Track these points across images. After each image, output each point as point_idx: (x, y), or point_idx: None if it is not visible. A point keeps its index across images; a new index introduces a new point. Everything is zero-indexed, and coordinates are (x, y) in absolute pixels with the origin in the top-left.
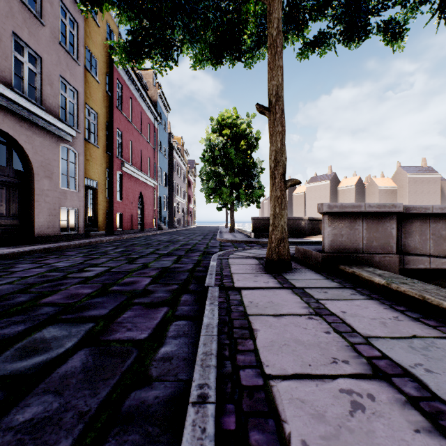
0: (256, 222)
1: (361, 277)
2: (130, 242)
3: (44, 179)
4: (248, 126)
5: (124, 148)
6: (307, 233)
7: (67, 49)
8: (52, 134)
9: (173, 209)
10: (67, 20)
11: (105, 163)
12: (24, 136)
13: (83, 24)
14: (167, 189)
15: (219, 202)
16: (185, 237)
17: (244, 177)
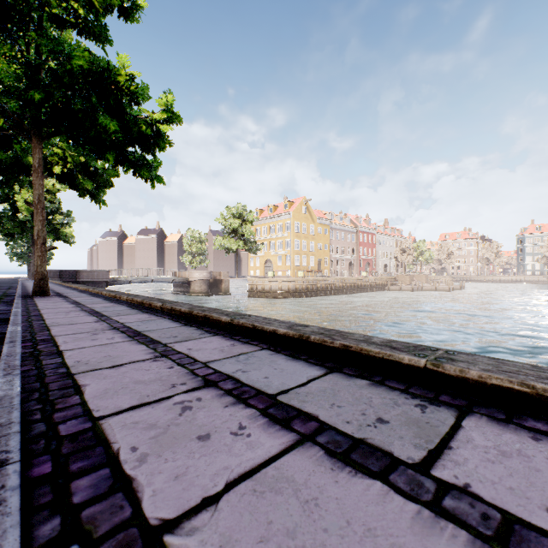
0: None
1: None
2: None
3: None
4: None
5: None
6: None
7: None
8: None
9: None
10: None
11: None
12: None
13: None
14: None
15: (20, 261)
16: None
17: None
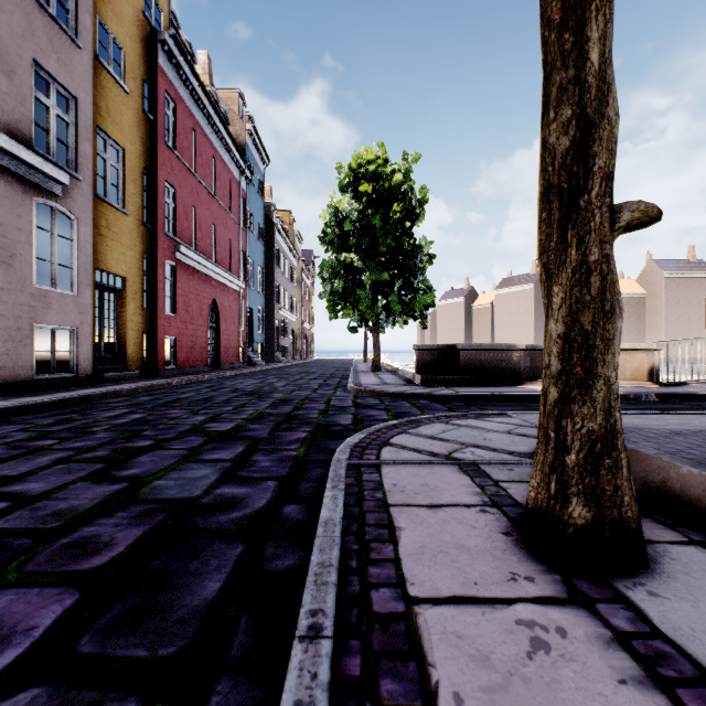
0: (424, 354)
1: None
2: (174, 396)
3: None
4: (406, 177)
5: (180, 219)
6: (523, 374)
7: (49, 9)
8: (12, 175)
9: (274, 330)
10: None
11: (141, 244)
12: None
13: None
14: (264, 297)
15: (352, 317)
16: (289, 381)
17: (398, 271)
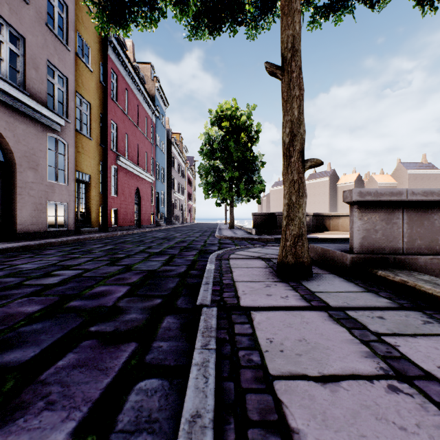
0: (258, 218)
1: (419, 290)
2: (122, 239)
3: (28, 170)
4: (248, 118)
5: (119, 142)
6: (312, 229)
7: (55, 31)
8: (38, 122)
9: (171, 205)
10: (55, 1)
11: (99, 156)
12: (4, 122)
13: (74, 7)
14: (165, 185)
15: (218, 197)
16: (182, 233)
17: (244, 171)
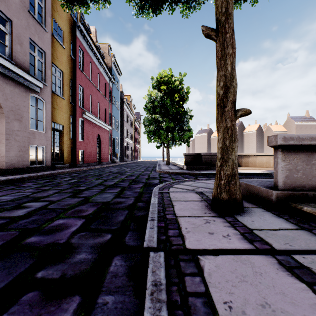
0: (188, 157)
1: None
2: (86, 173)
3: (14, 121)
4: (180, 83)
5: (85, 100)
6: None
7: (35, 17)
8: (22, 84)
9: (123, 147)
10: None
11: (69, 111)
12: None
13: None
14: (119, 133)
15: (158, 142)
16: (131, 169)
17: (177, 122)
